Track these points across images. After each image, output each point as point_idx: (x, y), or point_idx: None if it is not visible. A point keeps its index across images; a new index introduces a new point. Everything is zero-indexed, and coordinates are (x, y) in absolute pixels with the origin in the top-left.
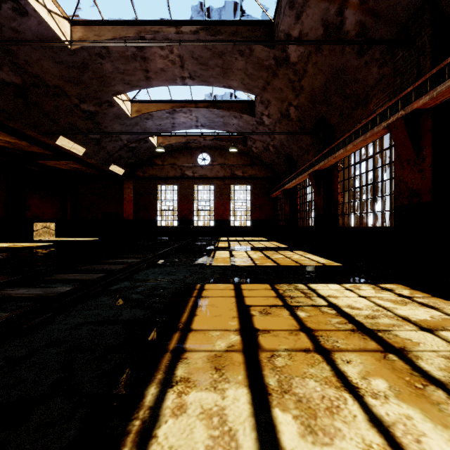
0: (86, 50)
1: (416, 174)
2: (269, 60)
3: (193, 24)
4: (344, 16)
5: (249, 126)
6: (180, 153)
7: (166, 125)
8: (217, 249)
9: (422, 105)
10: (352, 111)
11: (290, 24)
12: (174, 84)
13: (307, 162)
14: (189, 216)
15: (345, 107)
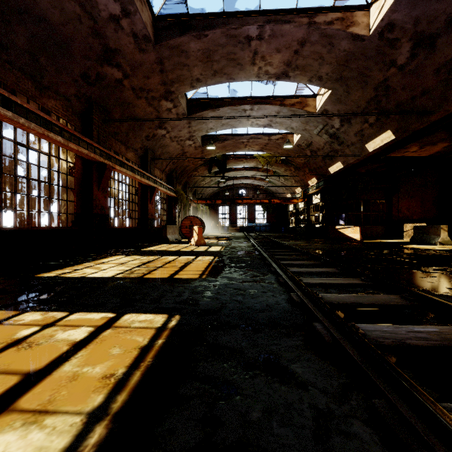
0: None
1: None
2: None
3: None
4: None
5: None
6: None
7: None
8: None
9: None
10: None
11: None
12: None
13: None
14: None
15: None
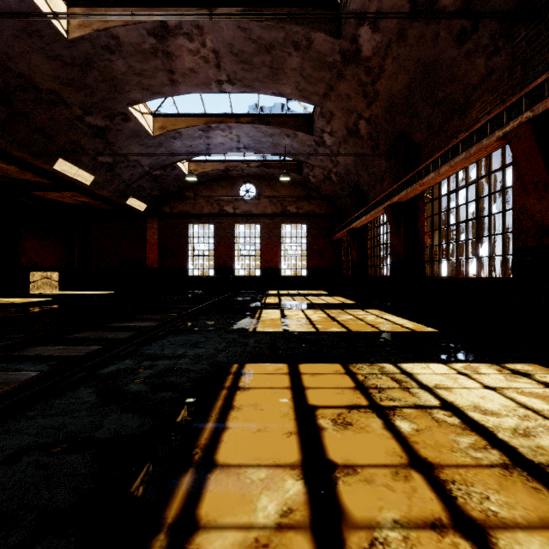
0: (89, 41)
1: (548, 202)
2: (334, 55)
3: (231, 5)
4: None
5: (306, 148)
6: (217, 184)
7: (199, 147)
8: (264, 306)
9: None
10: (445, 122)
11: (363, 2)
12: (207, 90)
13: (381, 193)
14: (229, 263)
15: (435, 118)
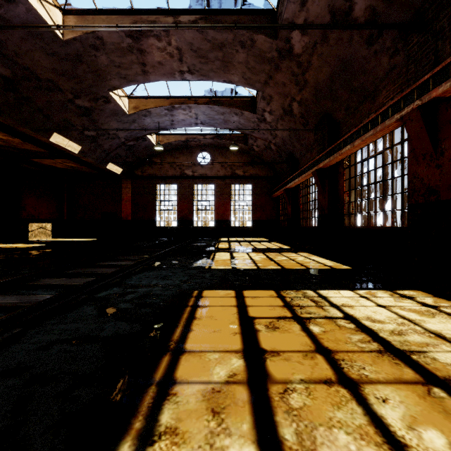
0: (80, 42)
1: (433, 169)
2: (272, 52)
3: (191, 13)
4: (353, 1)
5: (251, 124)
6: (179, 152)
7: (165, 122)
8: (217, 250)
9: (442, 93)
10: (359, 105)
11: (294, 12)
12: (172, 78)
13: (310, 160)
14: (189, 216)
15: (352, 101)
